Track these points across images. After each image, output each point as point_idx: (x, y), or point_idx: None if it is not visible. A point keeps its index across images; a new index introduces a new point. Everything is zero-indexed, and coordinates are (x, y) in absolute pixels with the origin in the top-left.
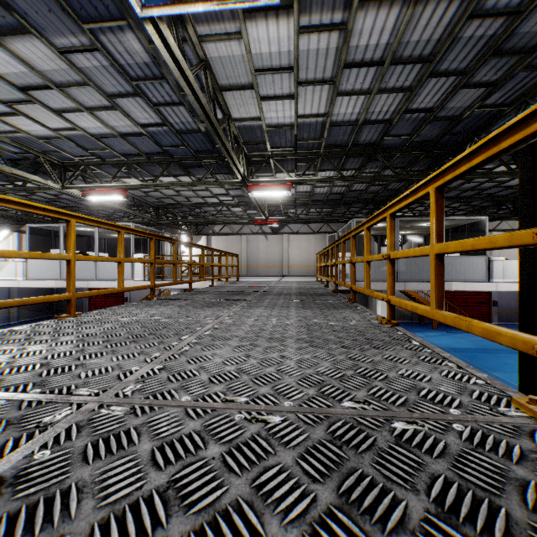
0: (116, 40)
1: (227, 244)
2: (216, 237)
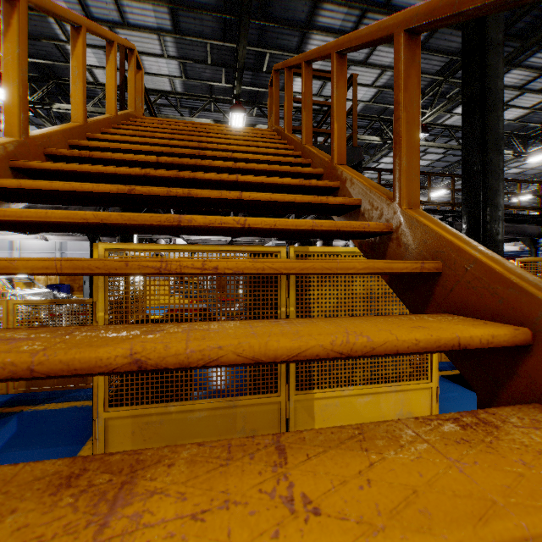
0: None
1: None
2: None
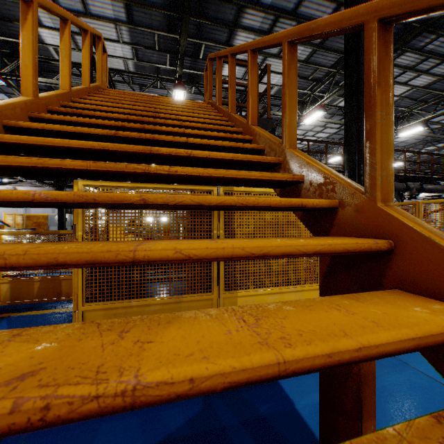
0: None
1: None
2: None
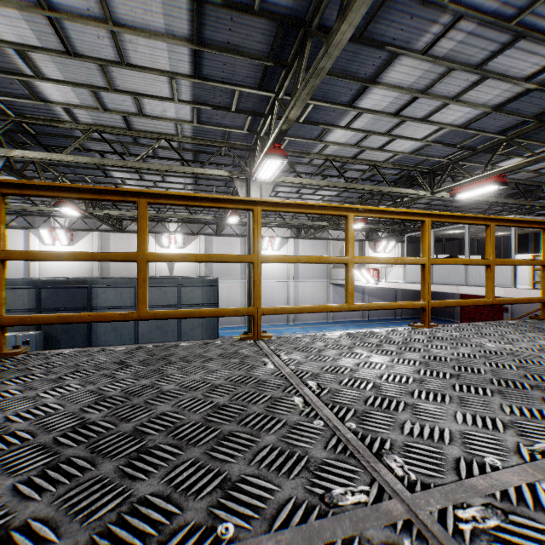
0: None
1: None
2: None
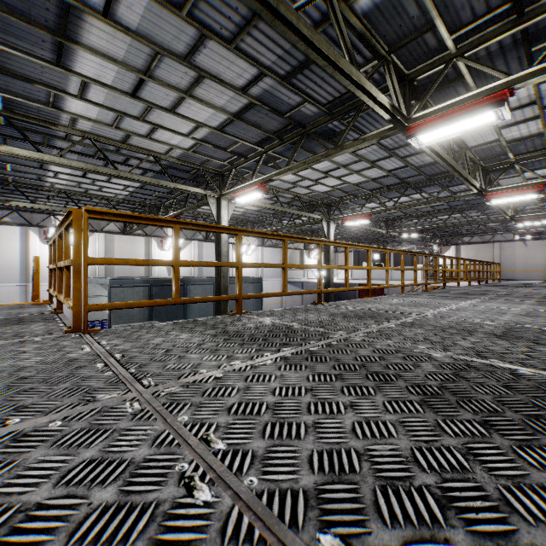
0: (455, 187)
1: (477, 252)
2: (464, 246)
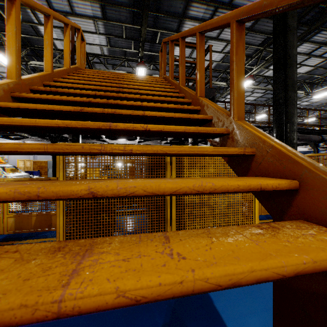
0: None
1: None
2: None
